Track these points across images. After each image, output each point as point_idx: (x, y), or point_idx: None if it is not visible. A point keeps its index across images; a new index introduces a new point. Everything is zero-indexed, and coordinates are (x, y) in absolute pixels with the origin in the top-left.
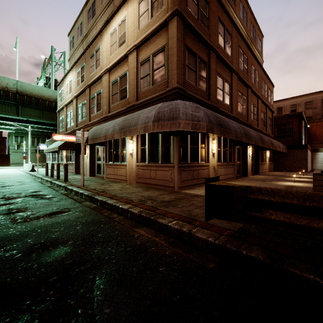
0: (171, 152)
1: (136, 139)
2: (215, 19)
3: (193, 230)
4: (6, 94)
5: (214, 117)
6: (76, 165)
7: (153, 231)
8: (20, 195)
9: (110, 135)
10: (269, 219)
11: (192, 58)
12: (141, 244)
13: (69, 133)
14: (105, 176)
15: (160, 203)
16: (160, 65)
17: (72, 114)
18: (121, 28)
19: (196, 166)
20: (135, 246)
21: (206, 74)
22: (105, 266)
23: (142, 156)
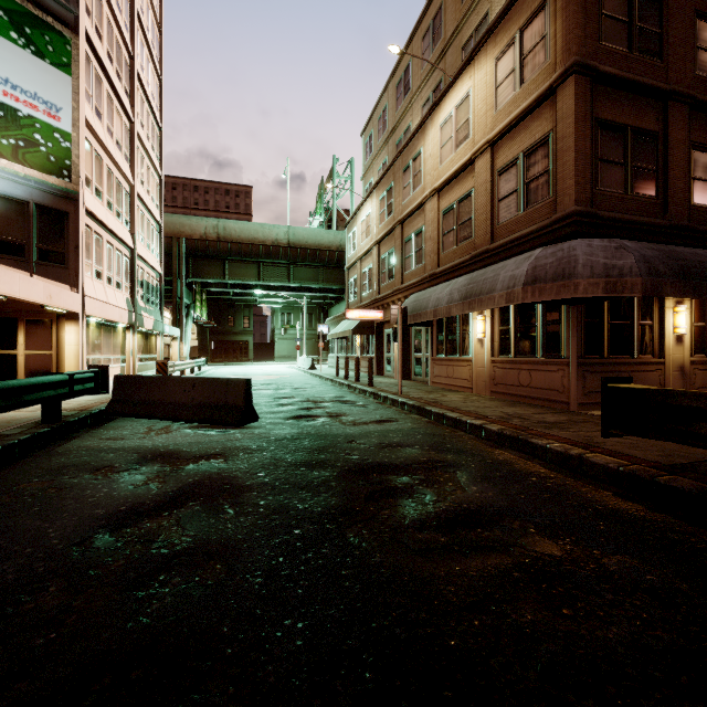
0: (563, 336)
1: (489, 312)
2: (686, 22)
3: (585, 455)
4: (276, 250)
5: (667, 260)
6: (377, 361)
7: (522, 455)
8: (324, 399)
9: (444, 309)
10: (697, 434)
11: (614, 139)
12: (504, 459)
13: (367, 305)
14: (431, 380)
15: (537, 423)
16: (539, 171)
17: (372, 272)
18: (461, 113)
19: (625, 363)
20: (496, 460)
21: (655, 160)
22: (464, 467)
23: (502, 343)
